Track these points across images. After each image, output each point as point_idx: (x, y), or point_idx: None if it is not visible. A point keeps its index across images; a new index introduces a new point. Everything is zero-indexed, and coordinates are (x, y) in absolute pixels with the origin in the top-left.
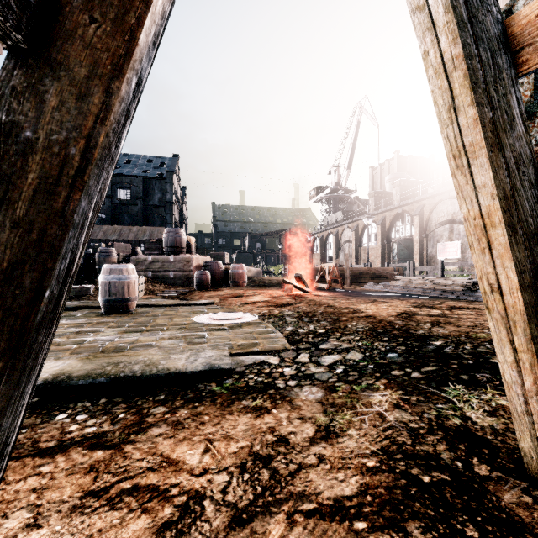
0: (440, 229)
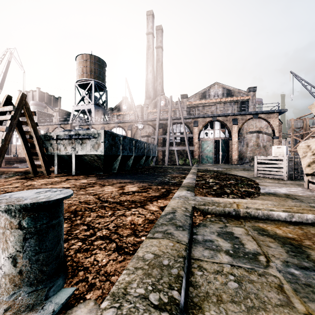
0: None
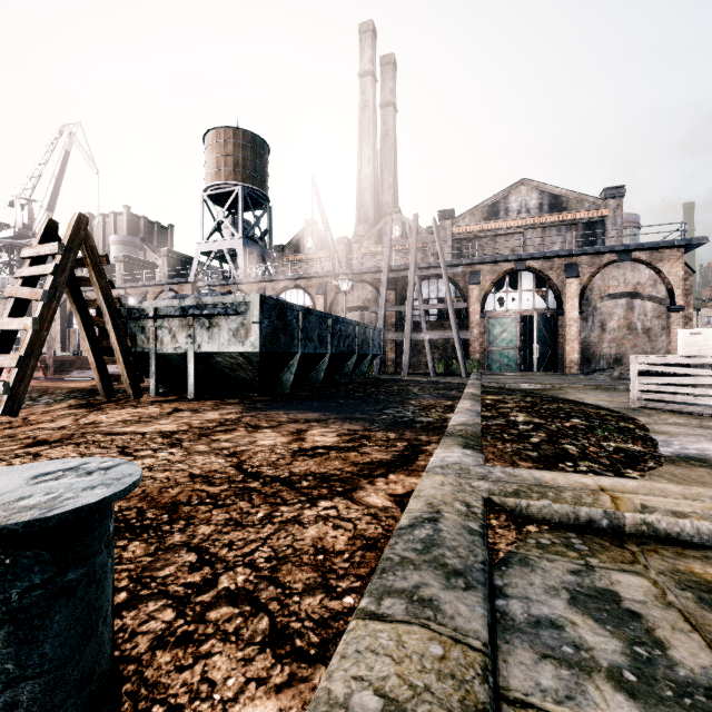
0: None
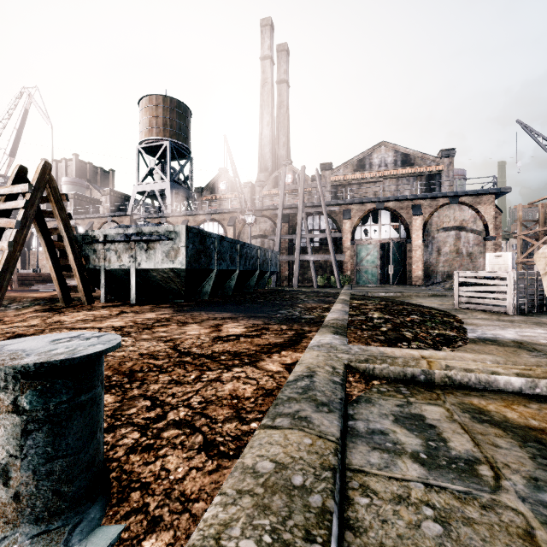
0: None
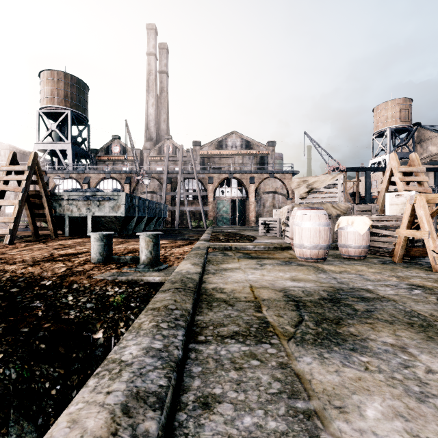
0: (8, 192)
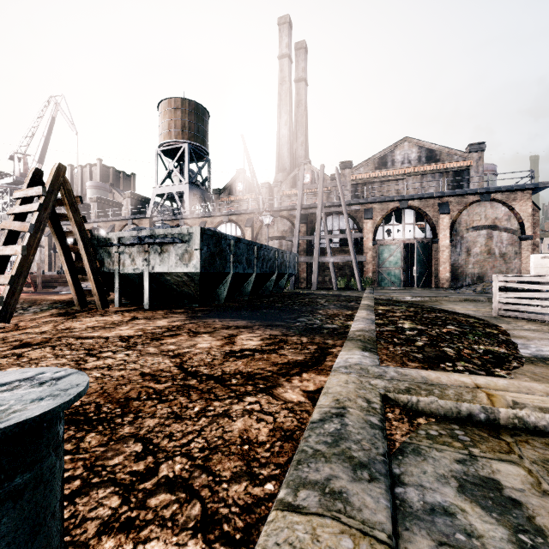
0: None
